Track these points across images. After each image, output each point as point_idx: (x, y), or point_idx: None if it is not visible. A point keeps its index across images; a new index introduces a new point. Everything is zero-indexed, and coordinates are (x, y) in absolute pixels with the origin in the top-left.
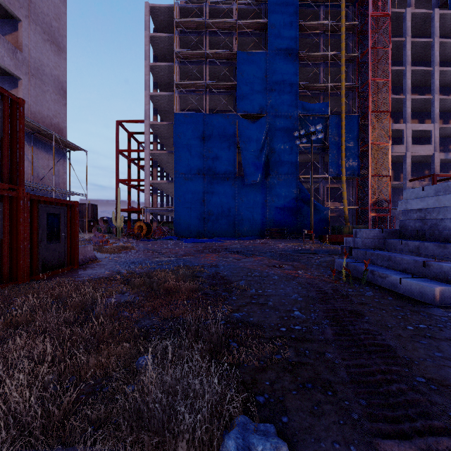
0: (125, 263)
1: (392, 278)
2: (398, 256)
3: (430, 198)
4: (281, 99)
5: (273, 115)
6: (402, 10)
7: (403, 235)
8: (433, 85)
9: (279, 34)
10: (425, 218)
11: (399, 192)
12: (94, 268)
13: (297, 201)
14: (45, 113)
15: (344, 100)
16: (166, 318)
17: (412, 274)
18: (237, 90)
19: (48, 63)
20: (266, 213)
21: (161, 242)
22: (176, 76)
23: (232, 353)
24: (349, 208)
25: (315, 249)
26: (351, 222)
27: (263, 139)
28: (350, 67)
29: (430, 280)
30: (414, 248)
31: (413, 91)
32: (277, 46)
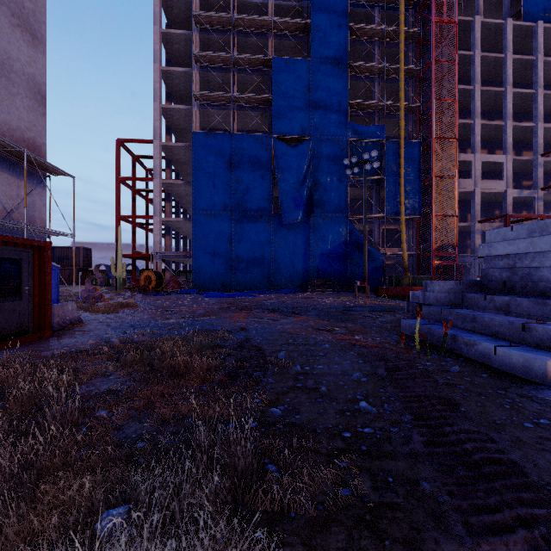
0: (121, 328)
1: (482, 347)
2: (486, 315)
3: (521, 240)
4: (327, 118)
5: (318, 139)
6: (470, 19)
7: (485, 288)
8: (505, 109)
9: (325, 39)
10: (515, 267)
11: (466, 236)
12: (74, 336)
13: (346, 245)
14: (14, 123)
15: (403, 123)
16: (167, 420)
17: (510, 341)
18: (273, 106)
19: (19, 56)
20: (308, 260)
21: (175, 297)
22: (195, 85)
23: (269, 488)
24: (408, 255)
25: (371, 306)
26: (412, 271)
27: (306, 168)
28: (410, 83)
29: (534, 349)
30: (503, 305)
31: (482, 116)
32: (323, 54)
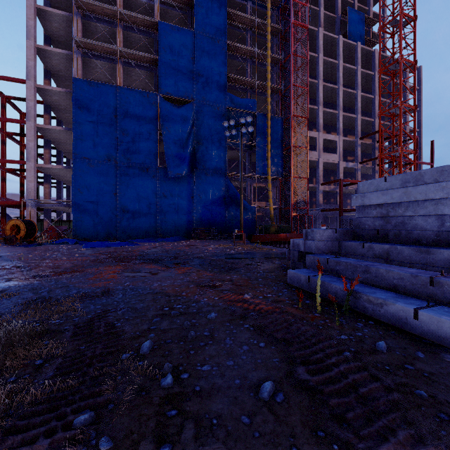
0: None
1: (396, 308)
2: (380, 266)
3: (395, 190)
4: (209, 86)
5: (201, 103)
6: (316, 29)
7: (358, 236)
8: (338, 102)
9: (207, 16)
10: (389, 215)
11: (312, 195)
12: None
13: (225, 198)
14: None
15: (269, 100)
16: None
17: (428, 301)
18: (159, 66)
19: None
20: (192, 210)
21: (47, 248)
22: (77, 31)
23: None
24: (273, 208)
25: (249, 252)
26: (275, 221)
27: (190, 128)
28: (274, 70)
29: None
30: (382, 253)
31: (322, 106)
32: (205, 28)
